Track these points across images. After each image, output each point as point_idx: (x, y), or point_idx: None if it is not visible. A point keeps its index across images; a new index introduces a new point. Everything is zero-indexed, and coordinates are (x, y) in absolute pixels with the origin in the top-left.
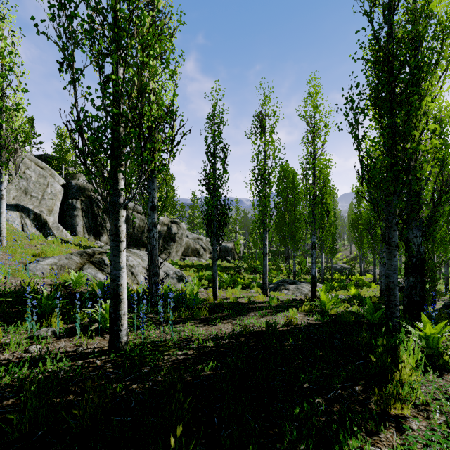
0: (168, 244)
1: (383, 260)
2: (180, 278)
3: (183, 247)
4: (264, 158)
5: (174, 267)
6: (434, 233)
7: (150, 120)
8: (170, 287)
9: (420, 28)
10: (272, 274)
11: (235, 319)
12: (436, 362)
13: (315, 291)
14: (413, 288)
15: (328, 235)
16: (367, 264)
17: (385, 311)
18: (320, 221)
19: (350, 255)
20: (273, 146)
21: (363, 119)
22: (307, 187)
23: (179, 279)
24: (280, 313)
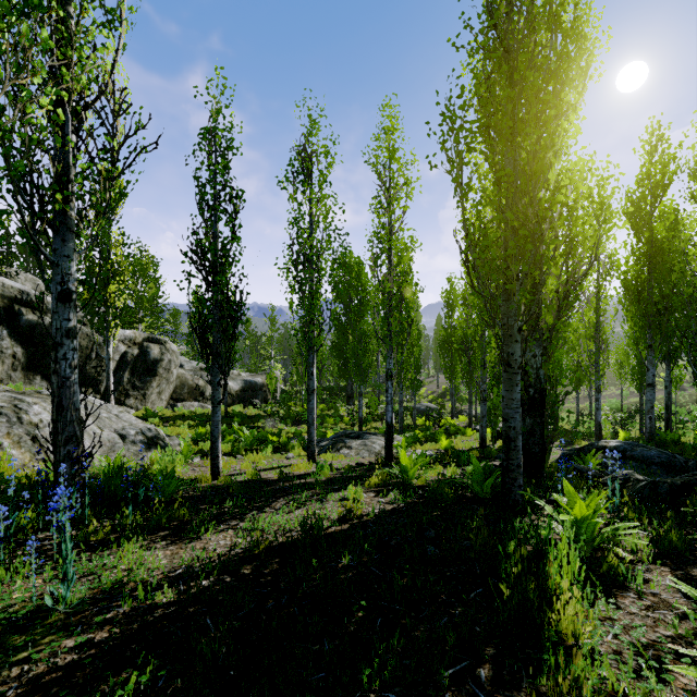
0: (142, 379)
1: (484, 395)
2: (151, 441)
3: (172, 384)
4: (309, 227)
5: (140, 421)
6: (558, 351)
7: (56, 105)
8: (123, 461)
9: (542, 35)
10: (327, 424)
11: (244, 519)
12: (596, 568)
13: (391, 448)
14: (531, 434)
15: (410, 361)
16: (459, 401)
17: (503, 477)
18: (399, 335)
19: (438, 390)
20: (325, 206)
21: (469, 150)
22: (379, 280)
23: (149, 444)
24: (333, 496)
